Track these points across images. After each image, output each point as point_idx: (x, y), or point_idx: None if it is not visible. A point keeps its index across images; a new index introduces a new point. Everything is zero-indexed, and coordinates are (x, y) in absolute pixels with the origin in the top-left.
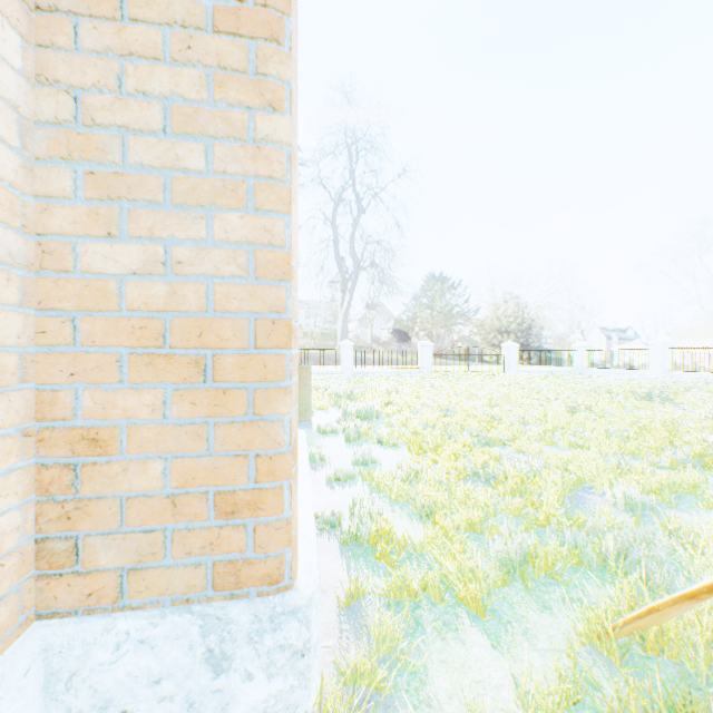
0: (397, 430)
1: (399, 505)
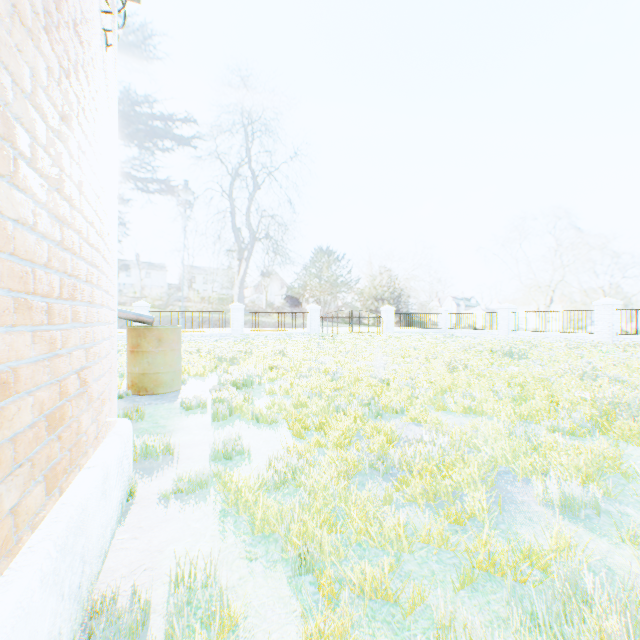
0: (278, 402)
1: (264, 541)
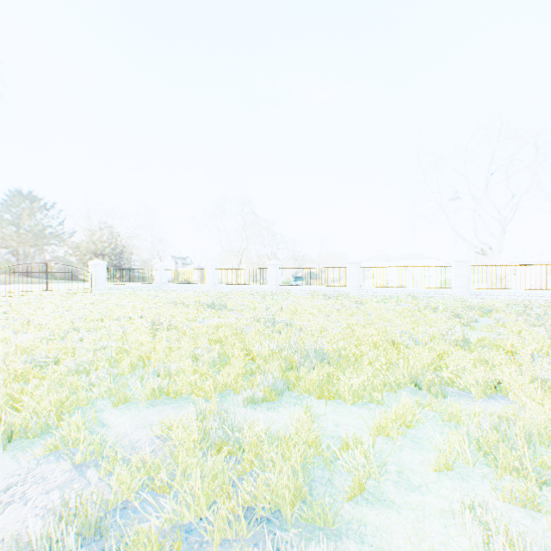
0: None
1: None
